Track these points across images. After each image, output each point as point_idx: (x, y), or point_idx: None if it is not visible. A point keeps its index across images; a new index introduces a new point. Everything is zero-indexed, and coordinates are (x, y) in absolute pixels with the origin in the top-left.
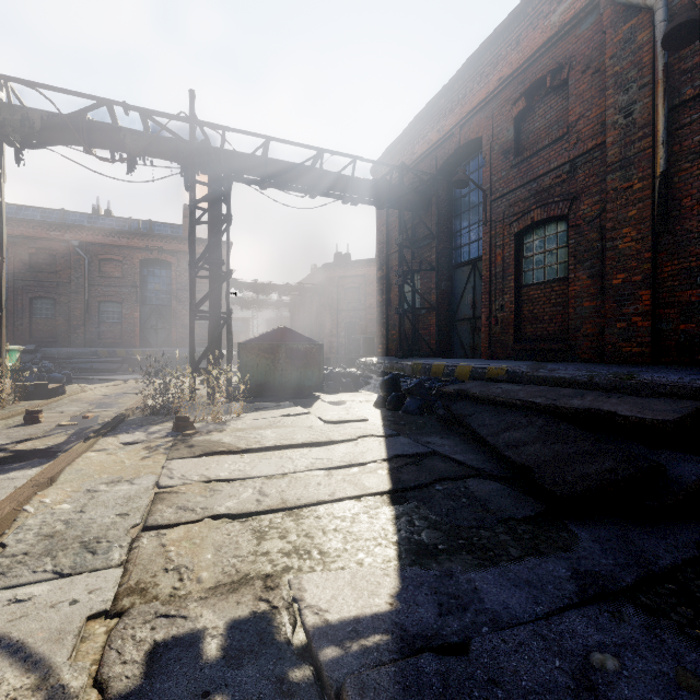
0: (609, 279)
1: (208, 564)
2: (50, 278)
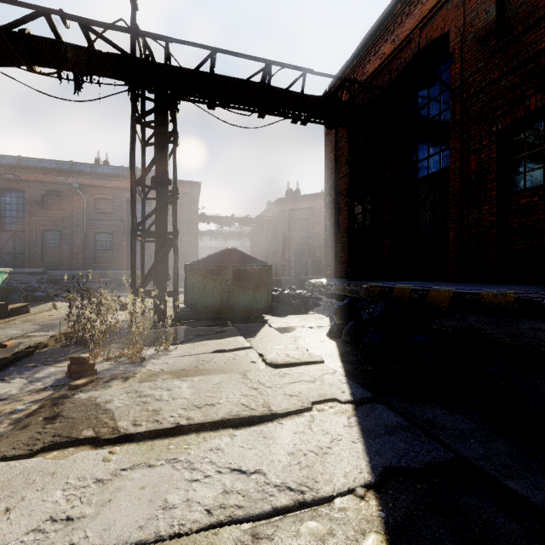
0: None
1: None
2: (57, 214)
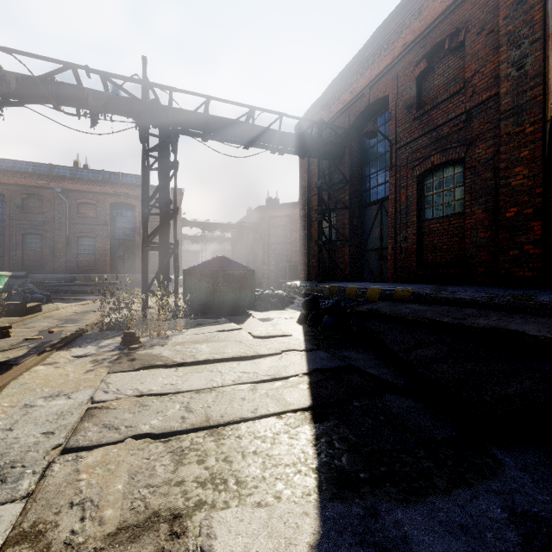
0: (503, 212)
1: (116, 498)
2: (38, 218)
